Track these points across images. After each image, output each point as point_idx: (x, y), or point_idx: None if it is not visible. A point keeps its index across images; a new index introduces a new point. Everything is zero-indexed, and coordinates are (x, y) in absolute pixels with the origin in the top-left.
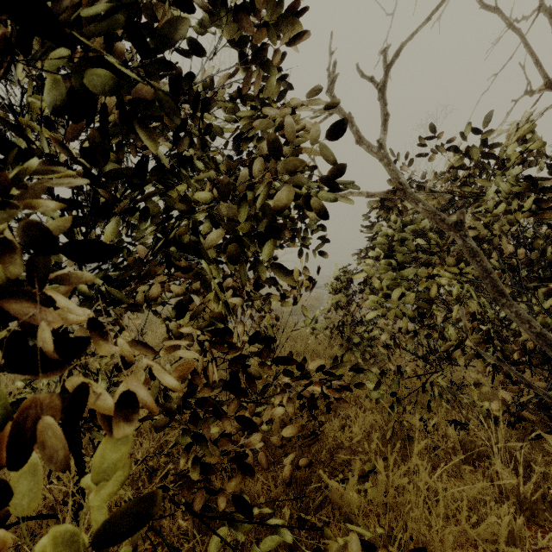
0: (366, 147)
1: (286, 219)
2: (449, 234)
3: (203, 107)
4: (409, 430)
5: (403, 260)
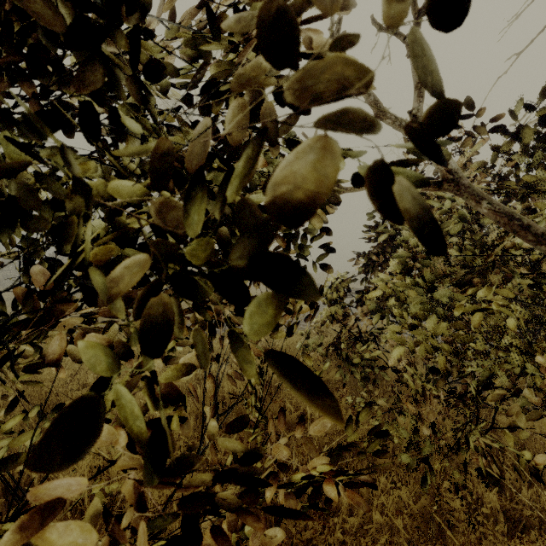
0: (390, 121)
1: None
2: (539, 249)
3: (127, 7)
4: (447, 514)
5: (433, 278)
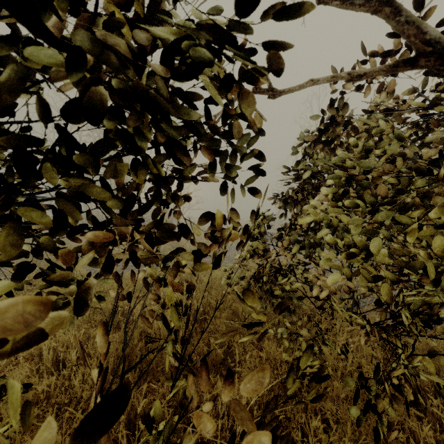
0: (339, 2)
1: (202, 132)
2: None
3: None
4: None
5: (375, 199)
